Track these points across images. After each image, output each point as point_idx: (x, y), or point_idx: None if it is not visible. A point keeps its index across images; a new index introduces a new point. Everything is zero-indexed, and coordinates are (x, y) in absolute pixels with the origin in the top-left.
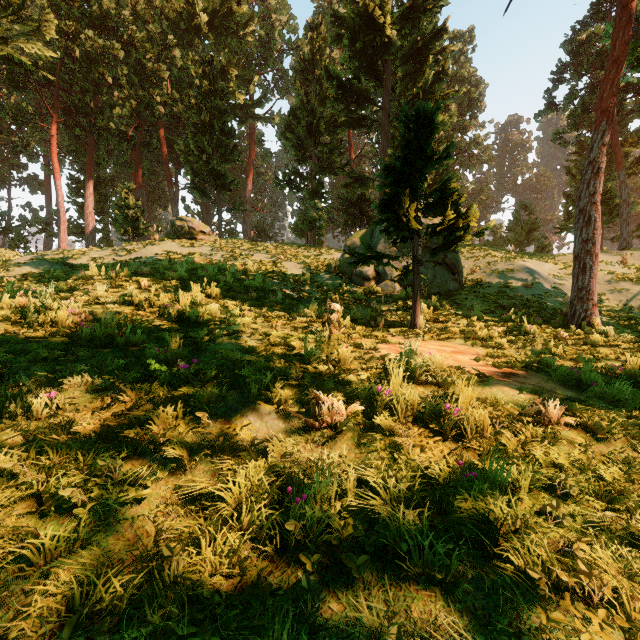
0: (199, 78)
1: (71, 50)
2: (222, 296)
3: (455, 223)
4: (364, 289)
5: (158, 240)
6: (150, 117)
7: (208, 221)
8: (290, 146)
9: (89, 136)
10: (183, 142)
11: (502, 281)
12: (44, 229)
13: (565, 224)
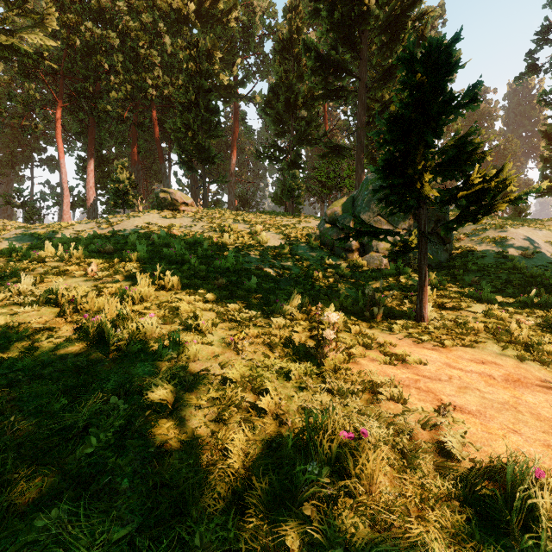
0: (186, 60)
1: (72, 41)
2: (180, 286)
3: (479, 188)
4: (347, 262)
5: (142, 212)
6: (143, 100)
7: (196, 192)
8: (270, 121)
9: (90, 119)
10: (172, 121)
11: (496, 250)
12: (57, 203)
13: (547, 187)
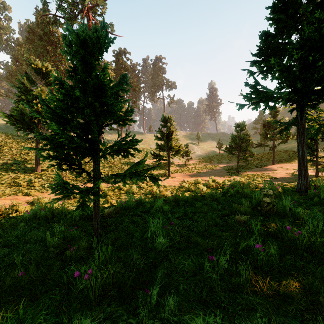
0: None
1: None
2: None
3: None
4: None
5: None
6: None
7: None
8: (8, 83)
9: None
10: None
11: None
12: None
13: None
